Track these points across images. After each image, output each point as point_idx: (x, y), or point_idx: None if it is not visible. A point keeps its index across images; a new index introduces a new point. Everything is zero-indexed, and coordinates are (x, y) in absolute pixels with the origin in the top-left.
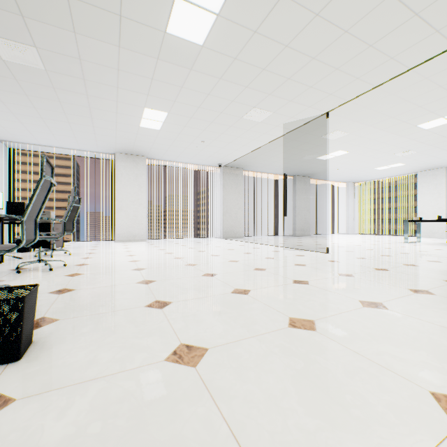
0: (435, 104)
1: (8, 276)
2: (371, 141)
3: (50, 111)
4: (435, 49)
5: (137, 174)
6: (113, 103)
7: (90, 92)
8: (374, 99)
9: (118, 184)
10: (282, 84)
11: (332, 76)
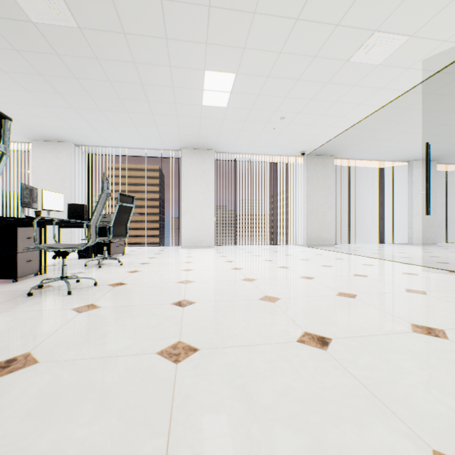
0: None
1: (11, 301)
2: None
3: (105, 98)
4: None
5: (204, 171)
6: (166, 71)
7: (136, 57)
8: None
9: (184, 183)
10: None
11: None
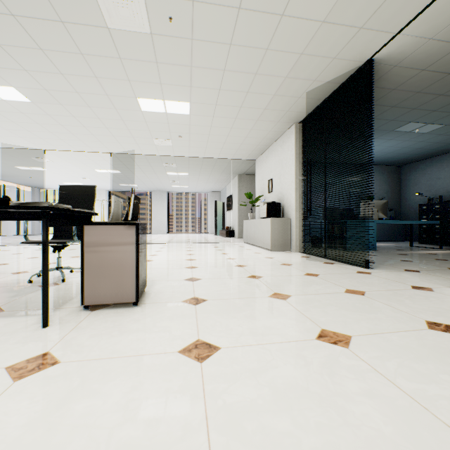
0: (104, 165)
1: None
2: (67, 169)
3: None
4: (106, 151)
5: None
6: None
7: None
8: (77, 154)
9: None
10: (21, 130)
11: (58, 140)
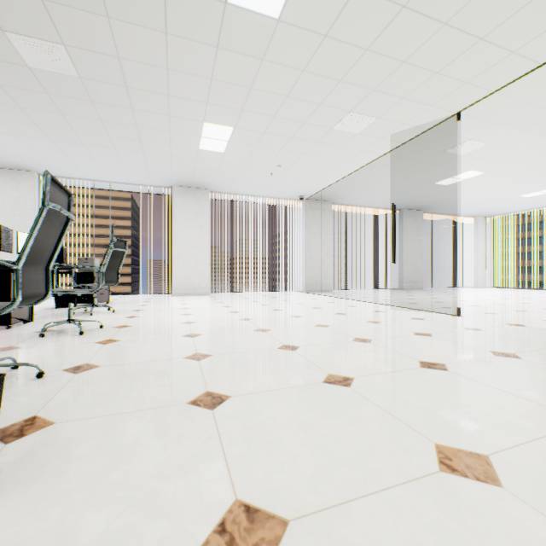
0: None
1: (28, 341)
2: (520, 154)
3: (92, 134)
4: None
5: (198, 212)
6: (164, 119)
7: (135, 105)
8: (536, 86)
9: (175, 225)
10: (393, 73)
11: (473, 52)
